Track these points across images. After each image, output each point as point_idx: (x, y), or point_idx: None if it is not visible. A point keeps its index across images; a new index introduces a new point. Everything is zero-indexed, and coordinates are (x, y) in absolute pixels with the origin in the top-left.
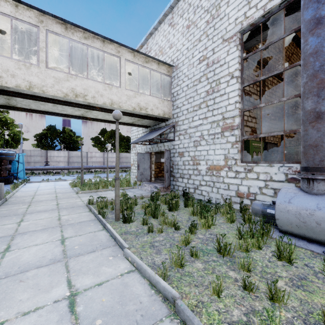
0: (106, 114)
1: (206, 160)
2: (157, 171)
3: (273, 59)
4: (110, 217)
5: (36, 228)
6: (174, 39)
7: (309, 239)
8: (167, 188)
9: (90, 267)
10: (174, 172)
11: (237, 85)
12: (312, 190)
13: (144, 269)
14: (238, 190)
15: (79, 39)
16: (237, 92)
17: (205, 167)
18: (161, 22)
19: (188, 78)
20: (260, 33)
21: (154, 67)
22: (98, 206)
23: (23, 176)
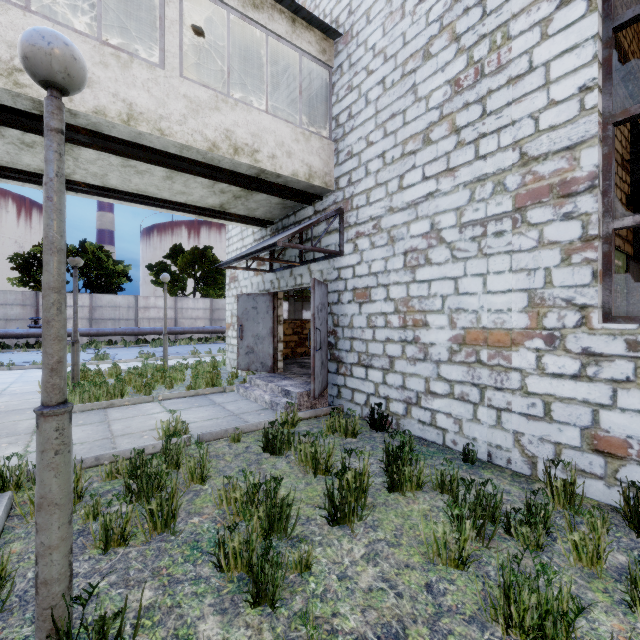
0: (129, 166)
1: (451, 313)
2: (294, 342)
3: None
4: None
5: None
6: None
7: None
8: (320, 395)
9: None
10: (340, 349)
11: (593, 19)
12: None
13: None
14: (598, 425)
15: None
16: (593, 49)
17: (449, 335)
18: None
19: (384, 58)
20: None
21: (280, 27)
22: (32, 506)
23: None
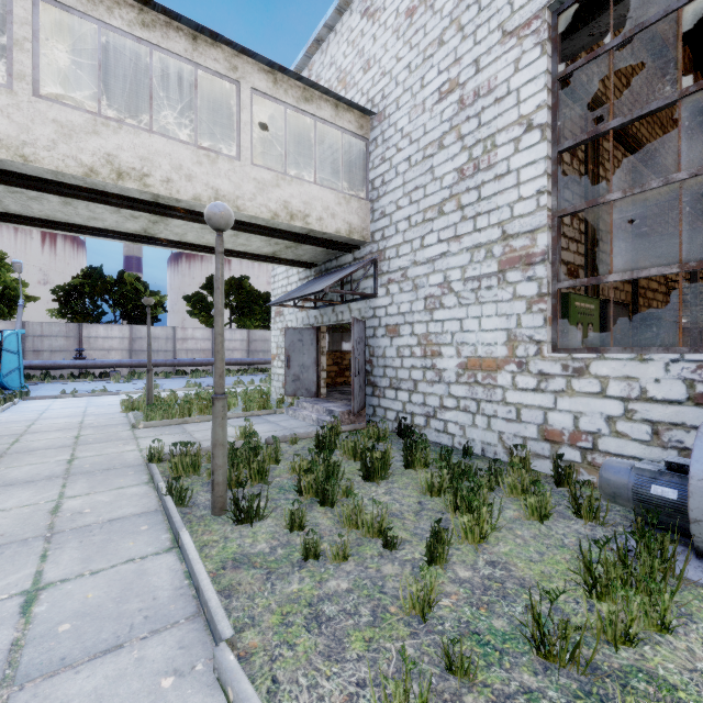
0: (206, 228)
1: (457, 345)
2: (334, 372)
3: (614, 101)
4: (201, 502)
5: None
6: (376, 47)
7: None
8: (359, 414)
9: None
10: (375, 376)
11: (544, 146)
12: None
13: None
14: (547, 422)
15: (129, 27)
16: (544, 166)
17: (456, 362)
18: (342, 9)
19: (410, 140)
20: (603, 12)
21: (326, 113)
22: (174, 469)
23: (19, 385)
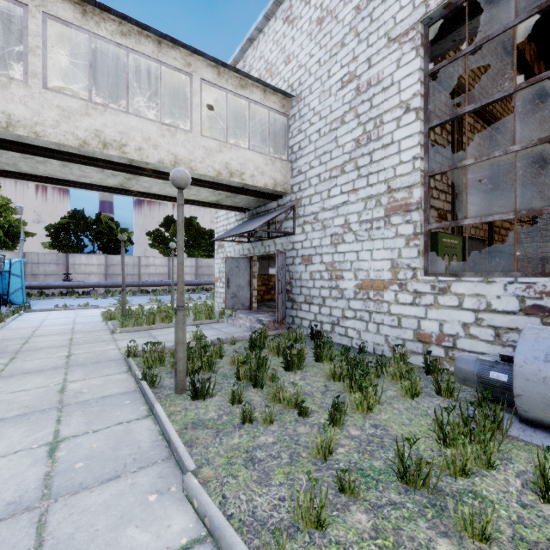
0: (167, 183)
1: (355, 271)
2: (263, 291)
3: (475, 86)
4: (167, 385)
5: (7, 412)
6: (295, 46)
7: None
8: (281, 323)
9: (98, 530)
10: (294, 294)
11: (418, 124)
12: None
13: (228, 544)
14: (420, 328)
15: (112, 36)
16: (418, 139)
17: (354, 283)
18: (269, 16)
19: (320, 117)
20: (462, 24)
21: (257, 96)
22: (146, 362)
23: (22, 300)
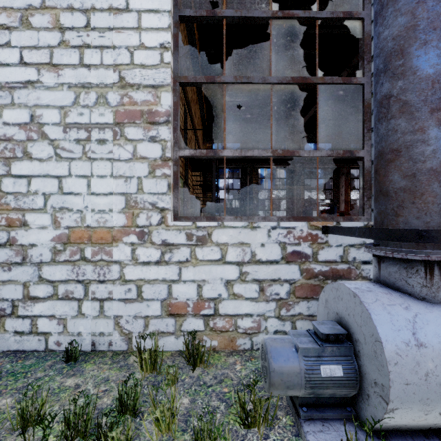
0: None
1: (54, 212)
2: None
3: None
4: None
5: None
6: None
7: (436, 428)
8: None
9: None
10: None
11: None
12: (439, 291)
13: None
14: (172, 296)
15: None
16: (169, 20)
17: (52, 234)
18: None
19: None
20: None
21: None
22: None
23: None
